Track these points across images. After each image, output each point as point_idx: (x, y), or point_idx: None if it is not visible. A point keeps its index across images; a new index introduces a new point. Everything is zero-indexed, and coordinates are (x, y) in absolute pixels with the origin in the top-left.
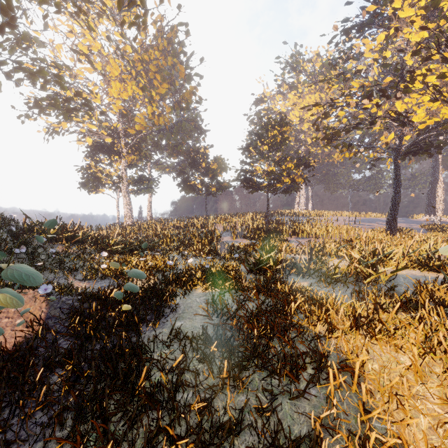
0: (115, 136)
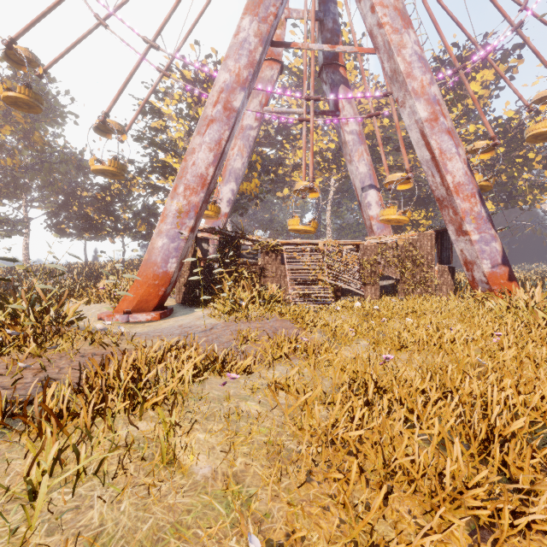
0: None
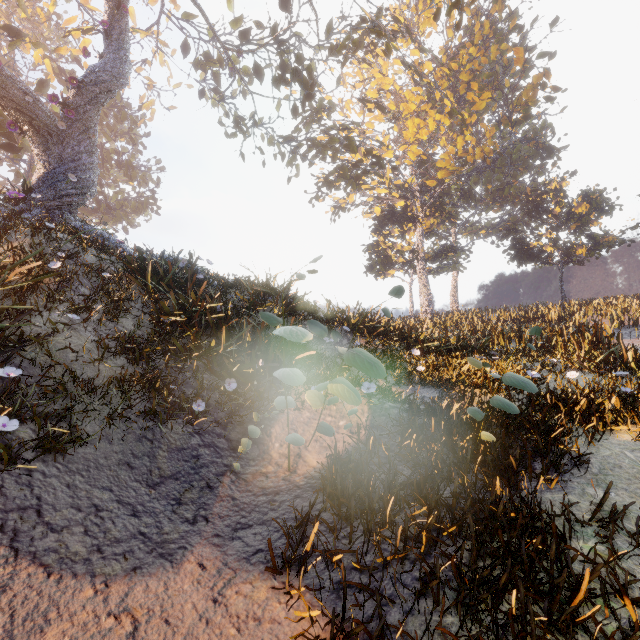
0: (409, 196)
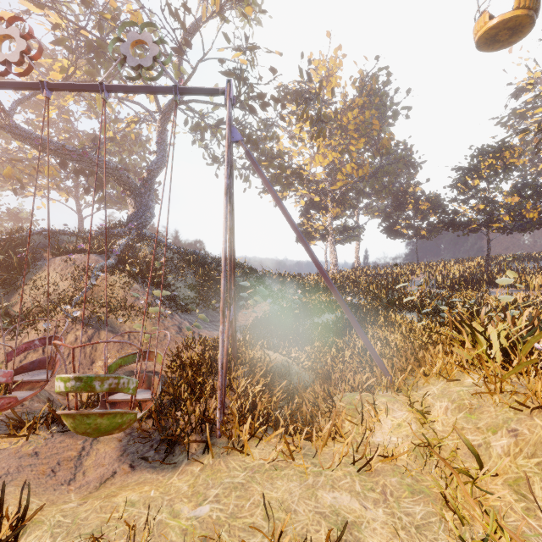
0: (321, 195)
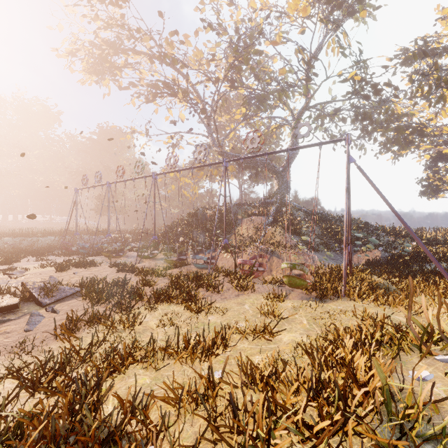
0: None
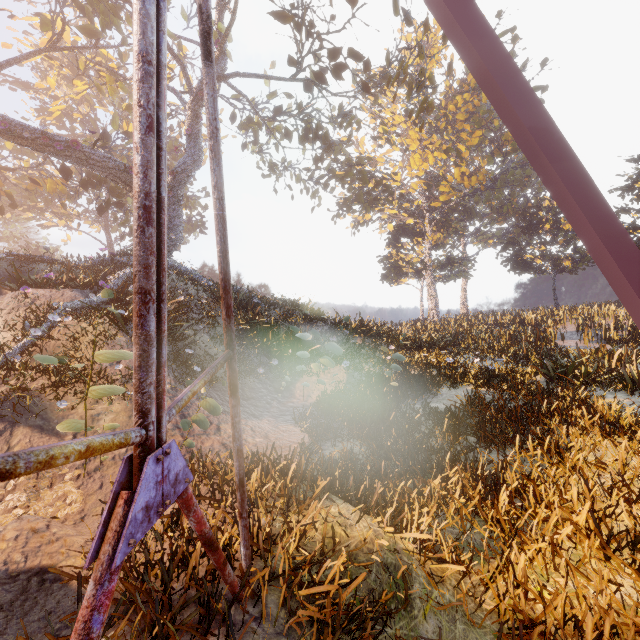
0: (417, 216)
